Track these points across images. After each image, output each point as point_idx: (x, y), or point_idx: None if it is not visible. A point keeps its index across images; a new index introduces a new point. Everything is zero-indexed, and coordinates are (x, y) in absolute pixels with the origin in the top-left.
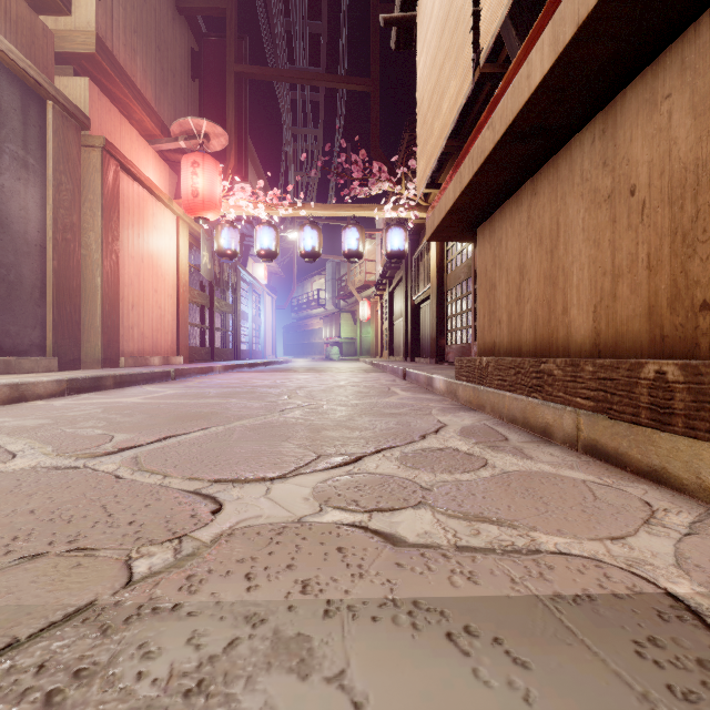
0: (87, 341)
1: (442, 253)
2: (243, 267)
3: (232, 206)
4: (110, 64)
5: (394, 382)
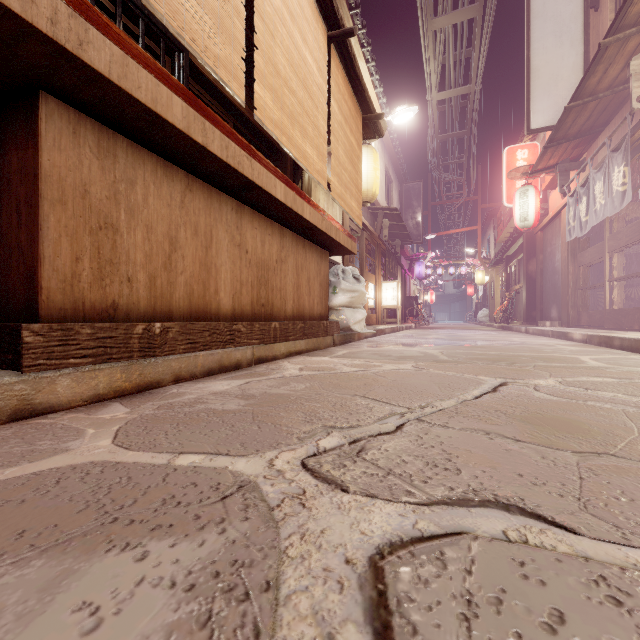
0: None
1: None
2: None
3: None
4: None
5: None
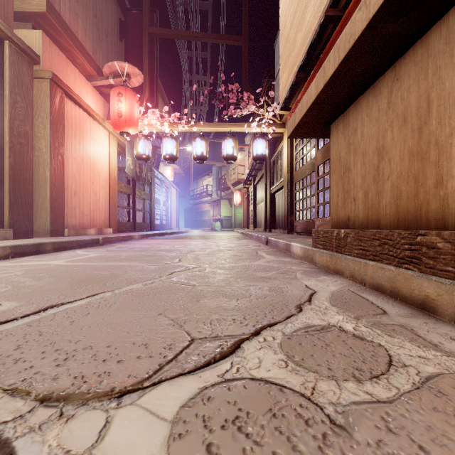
0: (39, 217)
1: (291, 156)
2: (156, 169)
3: (146, 125)
4: (57, 21)
5: (259, 247)
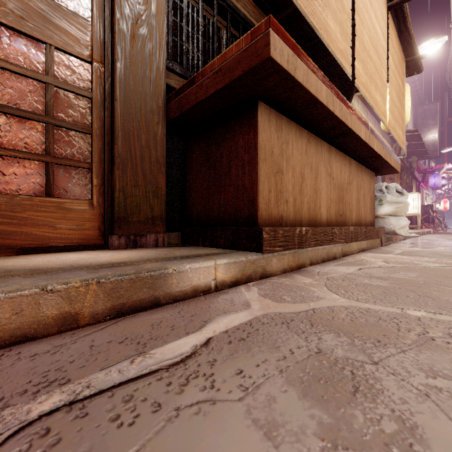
0: None
1: None
2: None
3: None
4: None
5: None
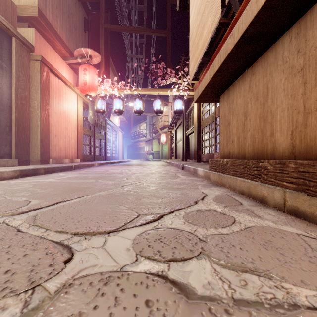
0: (33, 151)
1: (199, 111)
2: (108, 118)
3: (102, 89)
4: (44, 22)
5: (178, 171)
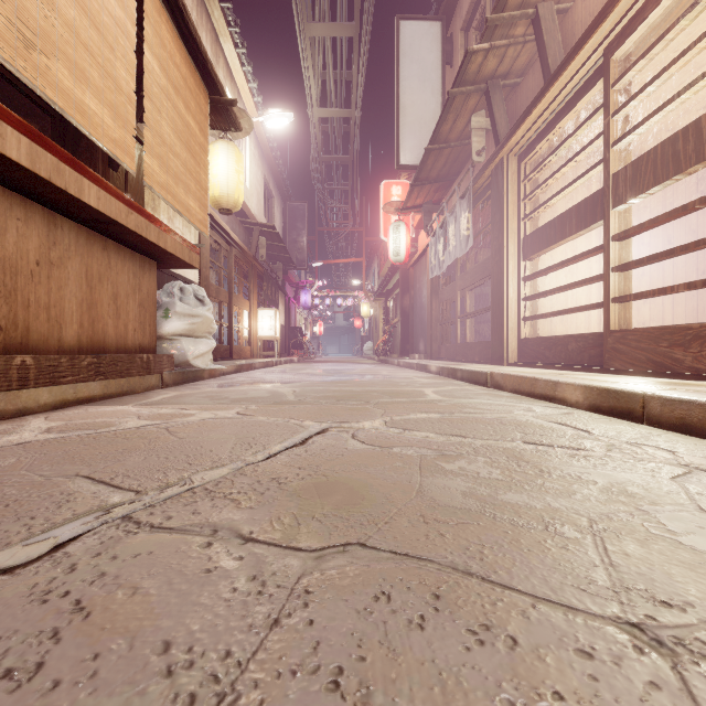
0: None
1: None
2: None
3: None
4: None
5: None
